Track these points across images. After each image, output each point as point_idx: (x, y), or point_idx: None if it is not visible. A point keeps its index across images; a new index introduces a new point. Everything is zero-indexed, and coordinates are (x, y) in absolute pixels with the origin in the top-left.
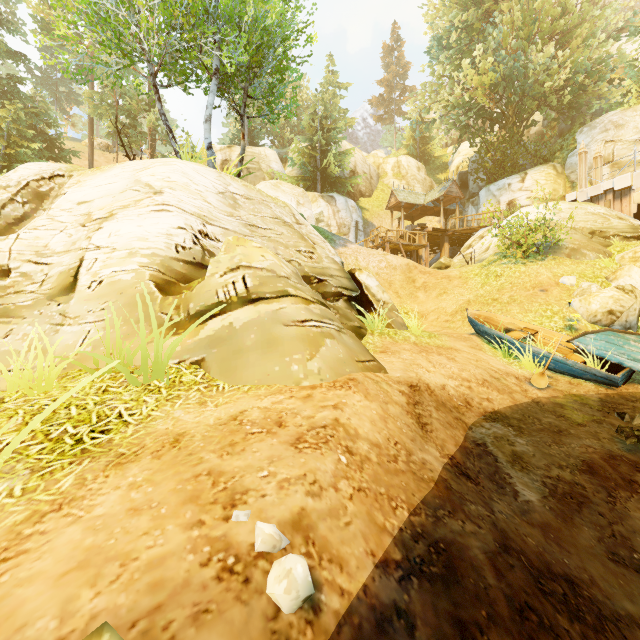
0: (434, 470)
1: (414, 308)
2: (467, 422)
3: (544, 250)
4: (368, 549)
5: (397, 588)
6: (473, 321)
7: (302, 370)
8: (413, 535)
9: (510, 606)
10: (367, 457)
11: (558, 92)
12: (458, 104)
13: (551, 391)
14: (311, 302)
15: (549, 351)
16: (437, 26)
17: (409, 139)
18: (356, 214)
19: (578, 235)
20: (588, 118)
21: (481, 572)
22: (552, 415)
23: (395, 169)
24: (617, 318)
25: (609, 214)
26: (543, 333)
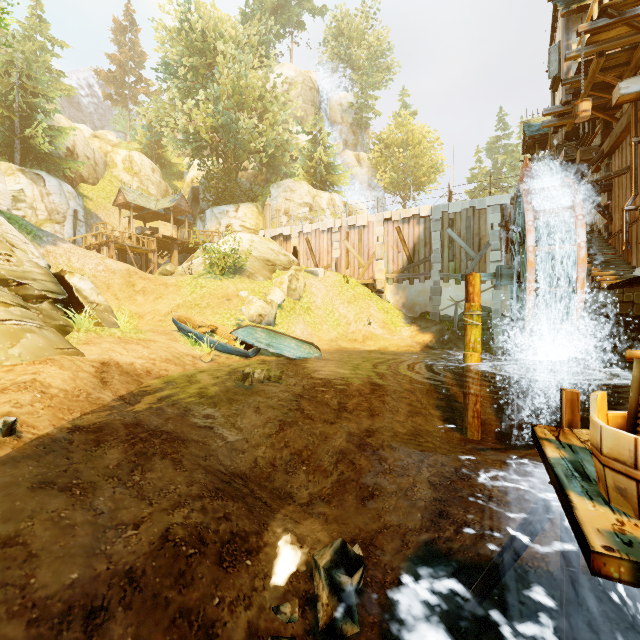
0: (106, 401)
1: (133, 309)
2: (143, 382)
3: (235, 271)
4: (52, 424)
5: (67, 434)
6: (175, 321)
7: (4, 355)
8: (81, 421)
9: (128, 436)
10: (57, 395)
11: (259, 153)
12: (187, 129)
13: (213, 363)
14: (11, 305)
15: (223, 340)
16: (166, 52)
17: (144, 136)
18: (75, 202)
19: (257, 263)
20: (282, 176)
21: (117, 429)
22: (206, 375)
23: (127, 163)
24: (264, 319)
25: (280, 250)
26: (221, 328)
